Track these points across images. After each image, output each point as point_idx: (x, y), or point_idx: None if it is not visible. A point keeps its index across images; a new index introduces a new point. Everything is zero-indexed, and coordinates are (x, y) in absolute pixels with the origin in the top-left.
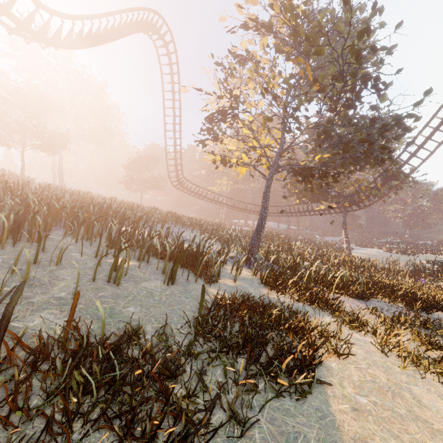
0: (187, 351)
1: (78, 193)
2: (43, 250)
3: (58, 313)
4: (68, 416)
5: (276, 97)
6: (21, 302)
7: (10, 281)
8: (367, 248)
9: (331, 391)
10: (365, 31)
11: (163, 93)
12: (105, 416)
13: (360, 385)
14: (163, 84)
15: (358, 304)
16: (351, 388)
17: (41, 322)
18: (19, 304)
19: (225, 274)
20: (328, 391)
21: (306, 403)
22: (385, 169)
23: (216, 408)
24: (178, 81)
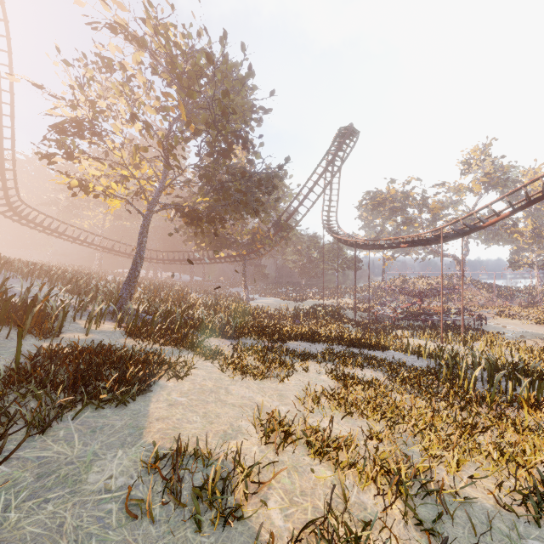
0: None
1: None
2: None
3: None
4: None
5: (149, 126)
6: None
7: None
8: (268, 297)
9: (157, 399)
10: (227, 93)
11: None
12: None
13: (187, 392)
14: None
15: (227, 343)
16: (177, 395)
17: None
18: None
19: (75, 329)
20: (153, 399)
21: (126, 409)
22: (276, 220)
23: (19, 427)
24: (8, 49)
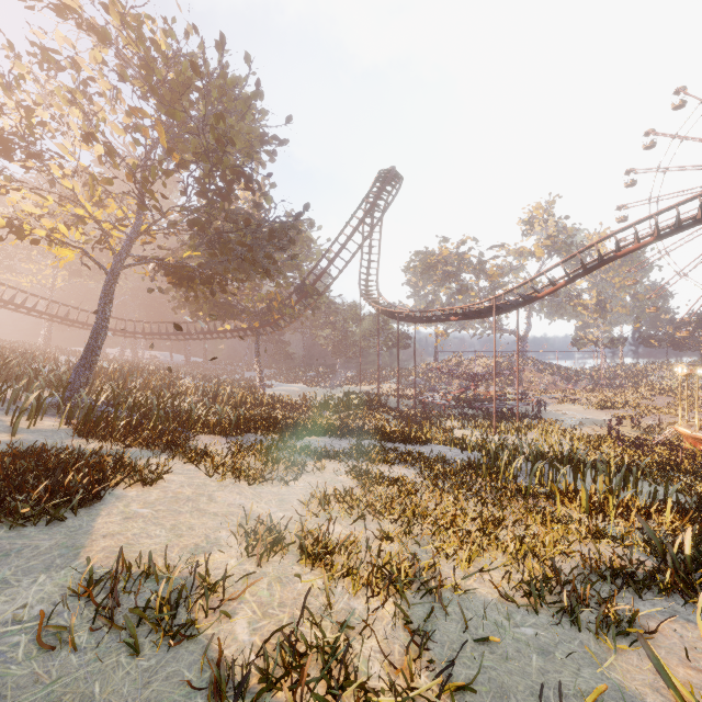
0: None
1: None
2: None
3: None
4: None
5: (113, 151)
6: None
7: None
8: (292, 383)
9: (108, 512)
10: (221, 117)
11: None
12: None
13: (154, 502)
14: None
15: (224, 441)
16: (138, 506)
17: None
18: None
19: None
20: (103, 513)
21: (60, 526)
22: (300, 284)
23: None
24: None
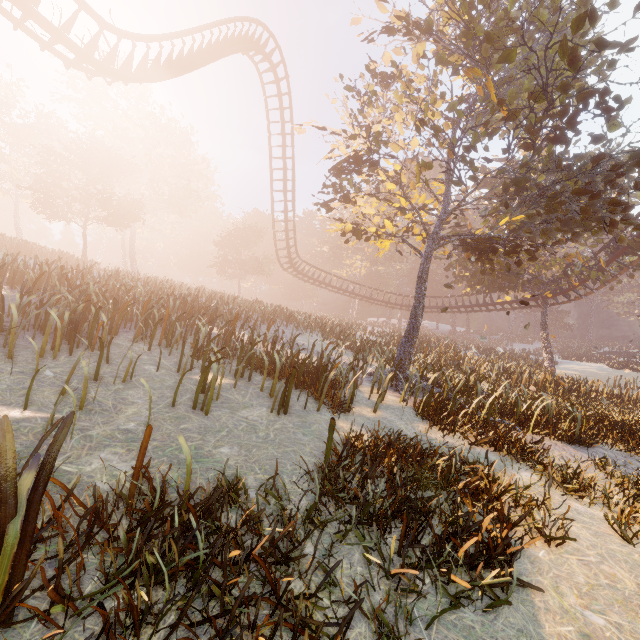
0: (307, 519)
1: (155, 281)
2: (107, 361)
3: (124, 453)
4: (134, 617)
5: (438, 131)
6: (75, 435)
7: (63, 404)
8: (582, 361)
9: (542, 600)
10: (586, 16)
11: (269, 137)
12: (187, 619)
13: (591, 592)
14: (268, 124)
15: (573, 452)
16: (574, 597)
17: (101, 466)
18: (72, 439)
19: (360, 399)
20: (536, 599)
21: (500, 618)
22: (612, 238)
23: (354, 617)
24: (291, 119)
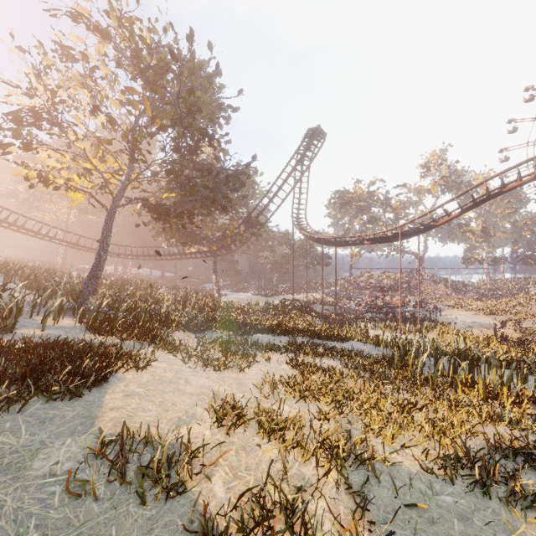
0: None
1: None
2: None
3: None
4: None
5: (113, 120)
6: None
7: None
8: (240, 292)
9: (113, 390)
10: (191, 91)
11: None
12: None
13: (146, 383)
14: None
15: (193, 336)
16: (134, 386)
17: None
18: None
19: (31, 325)
20: (109, 391)
21: (79, 400)
22: (247, 217)
23: None
24: None
